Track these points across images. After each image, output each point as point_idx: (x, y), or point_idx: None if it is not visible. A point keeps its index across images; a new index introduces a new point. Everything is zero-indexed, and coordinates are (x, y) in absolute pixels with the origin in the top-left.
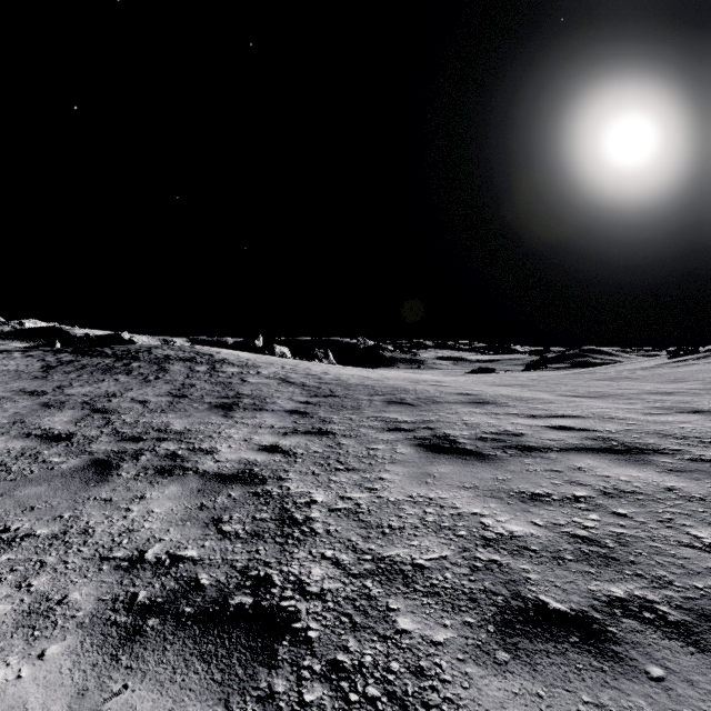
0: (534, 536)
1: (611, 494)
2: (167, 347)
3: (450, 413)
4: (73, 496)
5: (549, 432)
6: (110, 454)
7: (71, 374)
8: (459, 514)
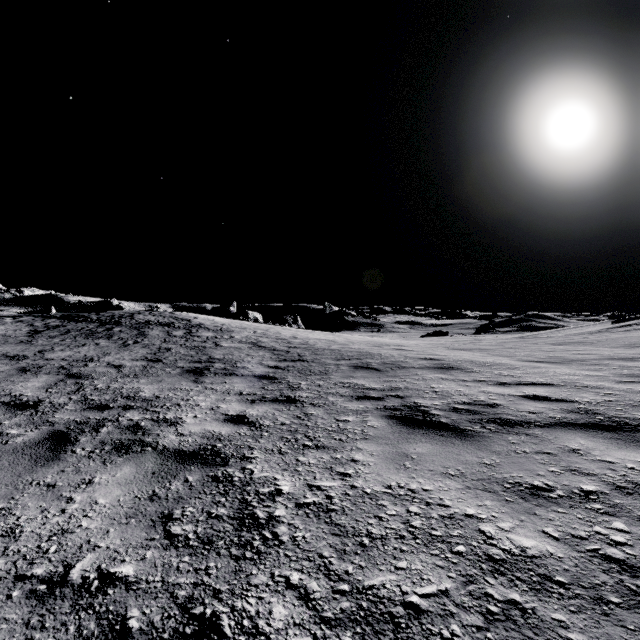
0: (554, 556)
1: (626, 490)
2: (148, 312)
3: (417, 380)
4: (16, 479)
5: (525, 403)
6: (71, 426)
7: (55, 339)
8: (451, 517)
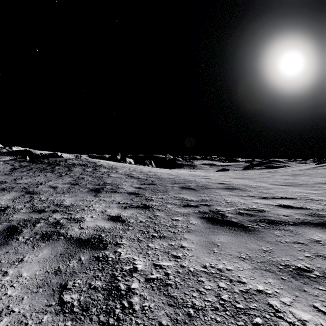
0: None
1: None
2: (74, 159)
3: (216, 195)
4: None
5: (279, 209)
6: (20, 222)
7: (24, 172)
8: (247, 292)
